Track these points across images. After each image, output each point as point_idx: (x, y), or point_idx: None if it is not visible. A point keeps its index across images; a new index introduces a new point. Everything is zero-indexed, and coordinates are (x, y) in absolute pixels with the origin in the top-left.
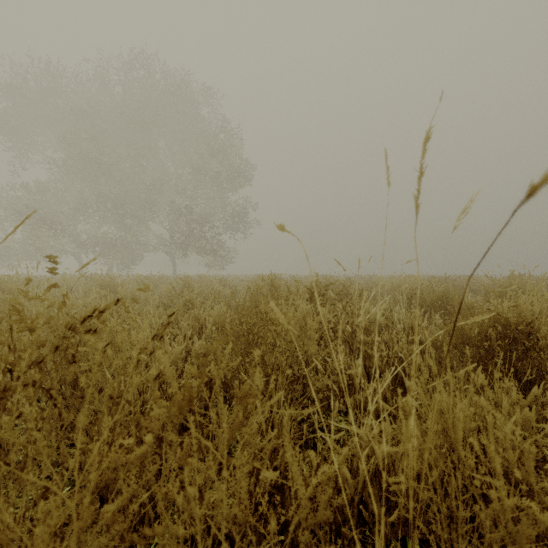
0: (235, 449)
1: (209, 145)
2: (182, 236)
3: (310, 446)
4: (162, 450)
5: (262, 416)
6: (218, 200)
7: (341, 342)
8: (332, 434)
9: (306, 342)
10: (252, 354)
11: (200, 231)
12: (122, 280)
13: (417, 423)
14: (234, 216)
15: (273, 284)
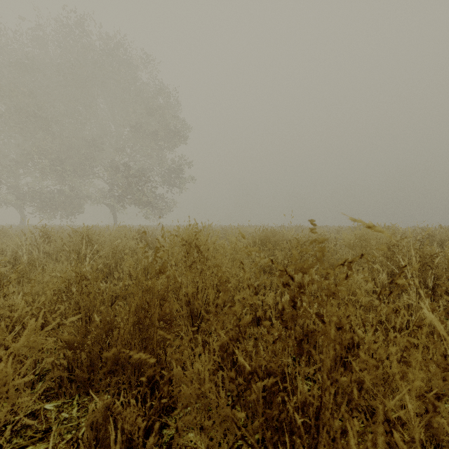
0: None
1: (147, 106)
2: (121, 189)
3: None
4: None
5: None
6: (156, 158)
7: None
8: None
9: None
10: None
11: (138, 185)
12: None
13: None
14: (170, 172)
15: (163, 266)
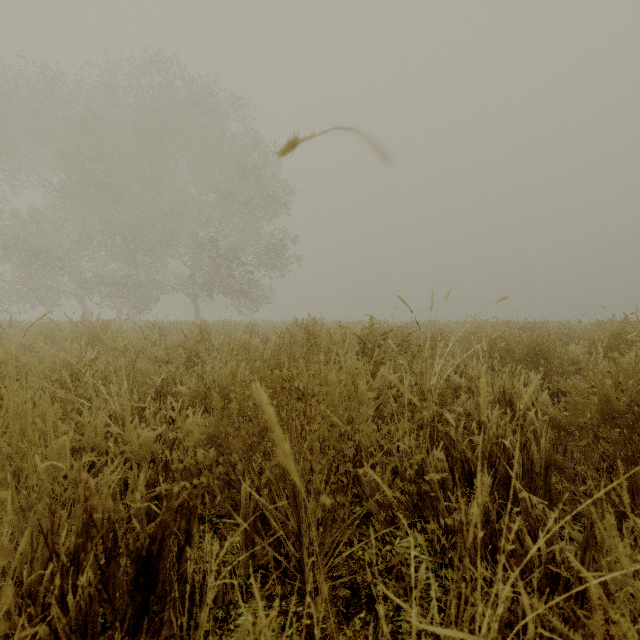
0: (237, 613)
1: (238, 166)
2: (206, 275)
3: (364, 603)
4: (90, 639)
5: (264, 621)
6: (250, 232)
7: (406, 415)
8: (413, 634)
9: (357, 417)
10: (269, 445)
11: (228, 268)
12: (111, 326)
13: (545, 565)
14: (268, 250)
15: (309, 331)
